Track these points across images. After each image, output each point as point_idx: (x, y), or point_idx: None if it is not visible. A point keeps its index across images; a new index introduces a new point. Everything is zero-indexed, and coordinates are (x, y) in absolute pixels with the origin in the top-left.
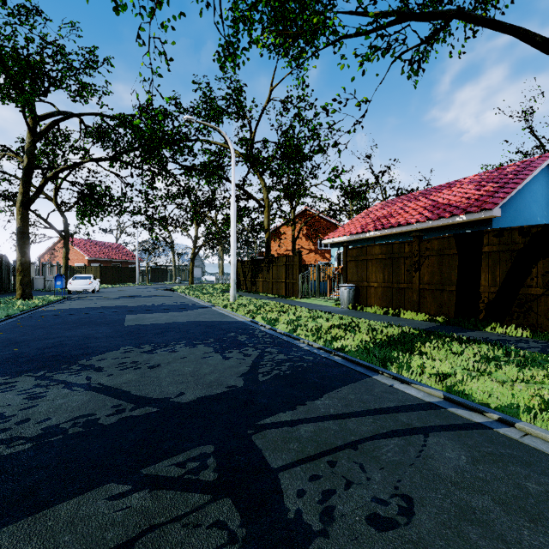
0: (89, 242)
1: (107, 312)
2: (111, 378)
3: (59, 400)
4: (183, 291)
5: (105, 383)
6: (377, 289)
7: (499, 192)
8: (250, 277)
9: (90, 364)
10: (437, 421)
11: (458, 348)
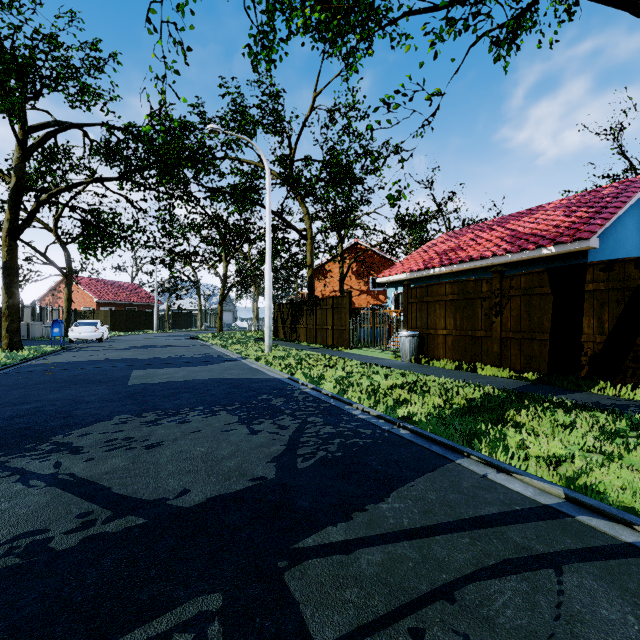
0: (99, 281)
1: (110, 367)
2: (89, 465)
3: (3, 503)
4: (208, 339)
5: (79, 474)
6: (447, 338)
7: (596, 218)
8: (290, 323)
9: (67, 441)
10: (567, 541)
11: (566, 418)
